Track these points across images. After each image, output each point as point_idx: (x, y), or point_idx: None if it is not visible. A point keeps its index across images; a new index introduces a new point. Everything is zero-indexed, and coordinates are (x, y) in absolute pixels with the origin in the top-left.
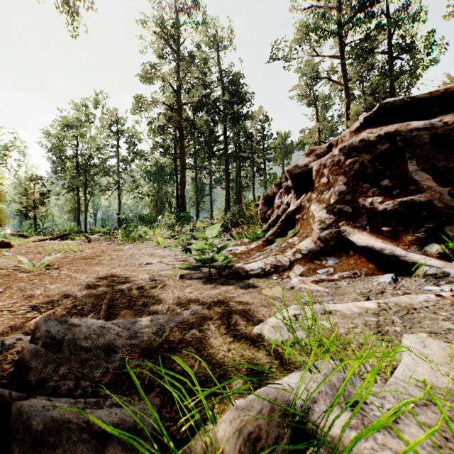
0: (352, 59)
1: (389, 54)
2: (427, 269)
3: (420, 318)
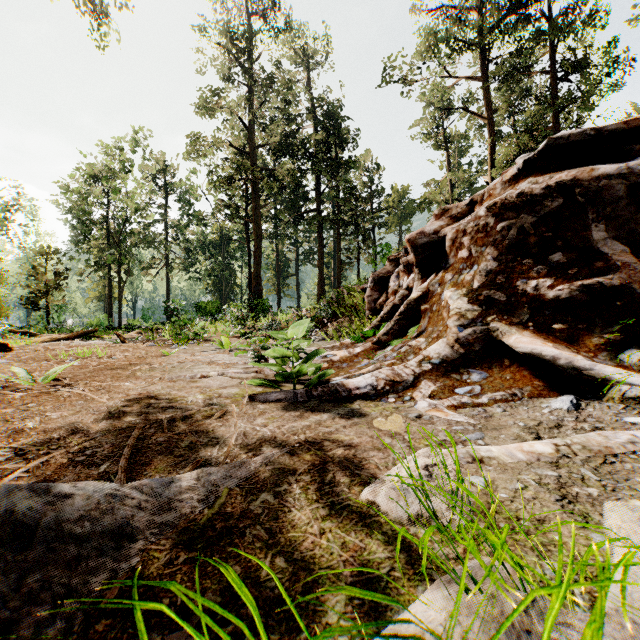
0: (499, 81)
1: (551, 75)
2: (626, 390)
3: (626, 472)
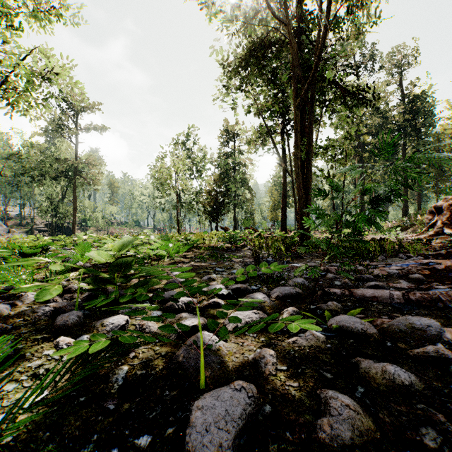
0: None
1: None
2: None
3: None
